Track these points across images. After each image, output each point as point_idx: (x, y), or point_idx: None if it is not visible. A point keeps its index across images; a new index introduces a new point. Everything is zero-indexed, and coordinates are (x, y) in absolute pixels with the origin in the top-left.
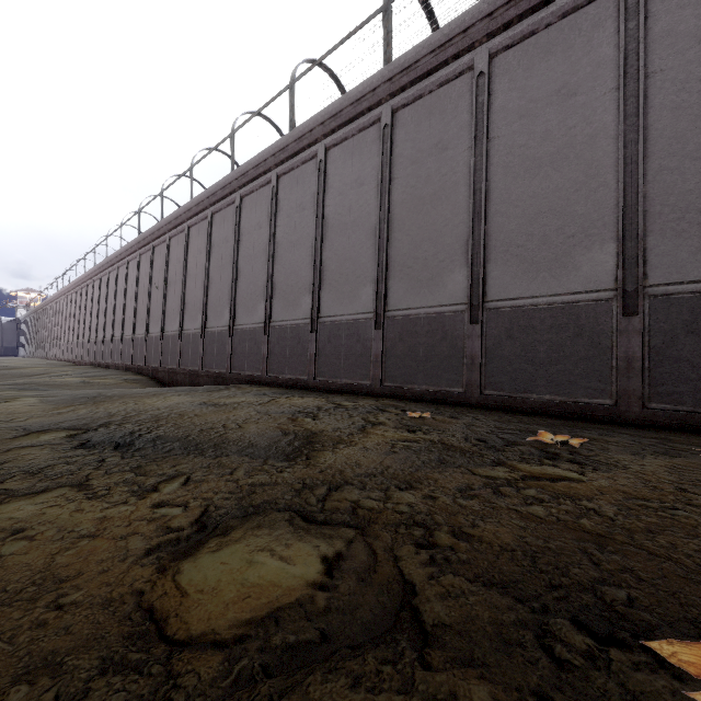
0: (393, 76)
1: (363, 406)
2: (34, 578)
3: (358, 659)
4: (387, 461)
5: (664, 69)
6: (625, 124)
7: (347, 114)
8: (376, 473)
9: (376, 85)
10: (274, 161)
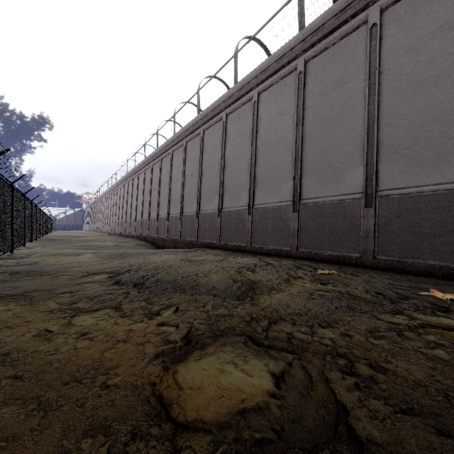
0: (306, 37)
1: (285, 265)
2: (93, 366)
3: None
4: (308, 305)
5: None
6: None
7: (273, 68)
8: (302, 313)
9: (293, 46)
10: (224, 105)
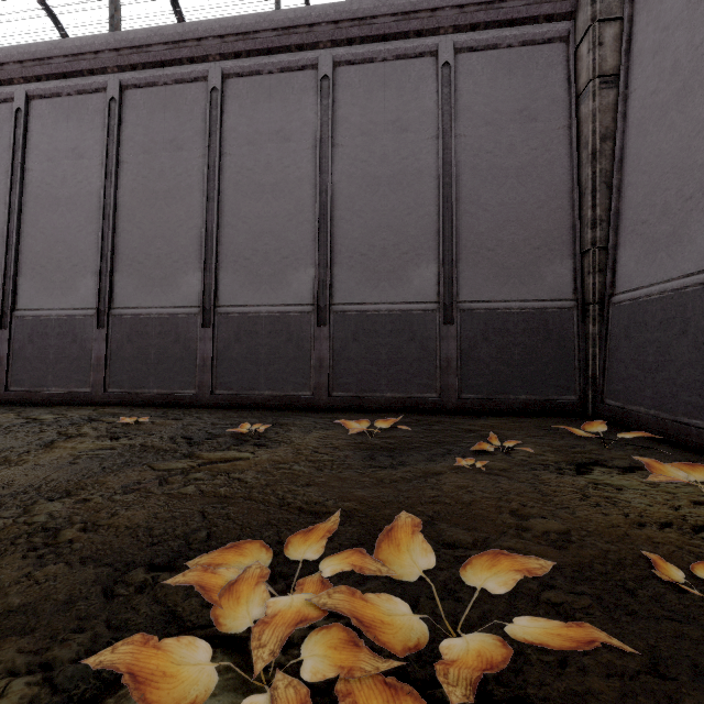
0: (121, 48)
1: (69, 418)
2: None
3: None
4: (55, 474)
5: (343, 145)
6: (321, 177)
7: (60, 65)
8: (29, 489)
9: (99, 49)
10: None
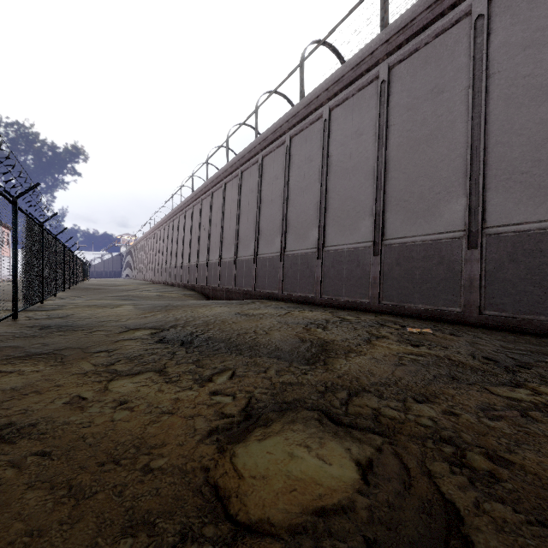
0: (390, 37)
1: (364, 321)
2: (134, 443)
3: None
4: (398, 372)
5: None
6: None
7: (348, 78)
8: (390, 383)
9: (374, 49)
10: (287, 126)
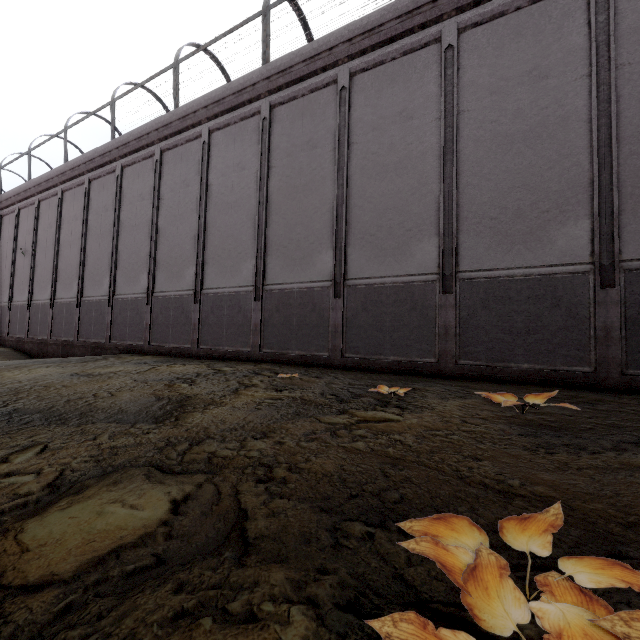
0: (271, 75)
1: (241, 371)
2: None
3: (185, 571)
4: (250, 417)
5: (469, 110)
6: (445, 147)
7: (230, 102)
8: (237, 427)
9: (255, 81)
10: (157, 136)
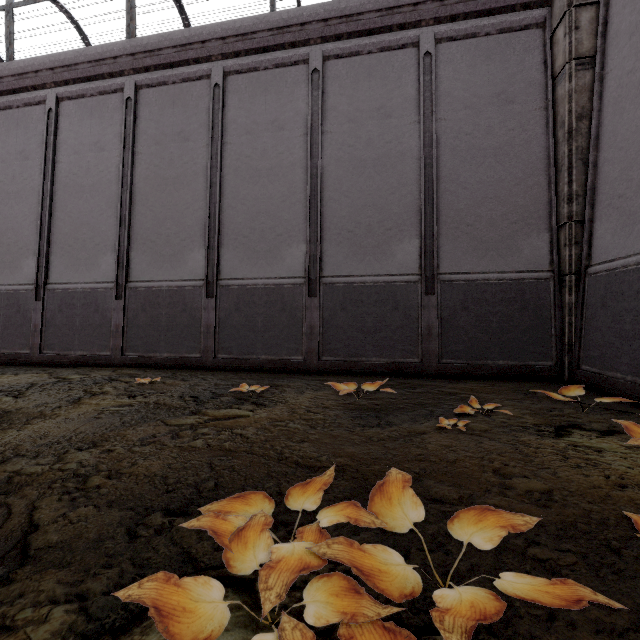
0: (136, 52)
1: (93, 378)
2: None
3: None
4: (83, 427)
5: (332, 132)
6: (312, 161)
7: (84, 70)
8: (62, 440)
9: (117, 54)
10: None
